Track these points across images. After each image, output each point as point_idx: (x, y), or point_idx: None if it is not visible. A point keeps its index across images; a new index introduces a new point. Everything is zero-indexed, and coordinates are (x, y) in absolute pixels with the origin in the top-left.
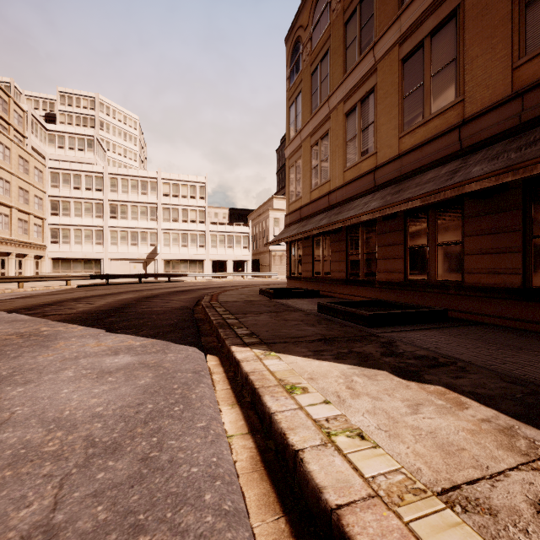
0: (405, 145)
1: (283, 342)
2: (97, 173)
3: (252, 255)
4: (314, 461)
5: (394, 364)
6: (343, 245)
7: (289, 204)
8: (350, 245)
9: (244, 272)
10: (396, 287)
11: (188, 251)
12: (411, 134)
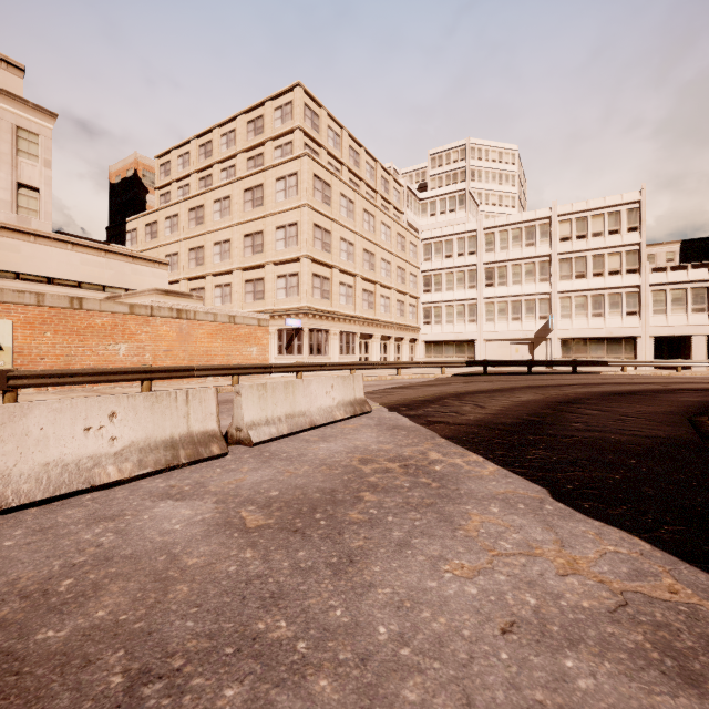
0: None
1: None
2: (470, 232)
3: None
4: None
5: None
6: None
7: None
8: None
9: None
10: None
11: (604, 324)
12: None
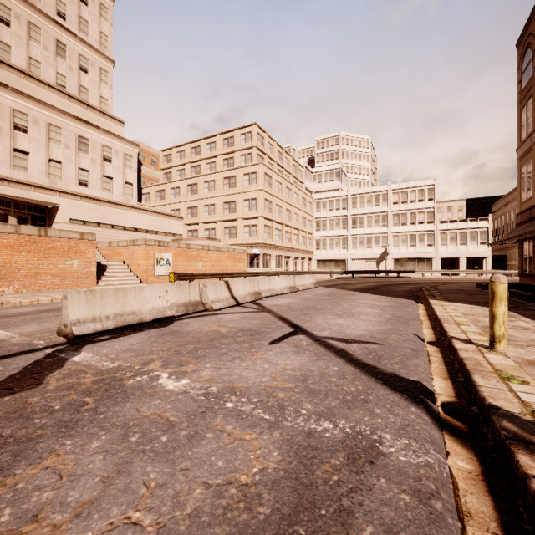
0: None
1: (457, 301)
2: (343, 196)
3: (496, 250)
4: (437, 310)
5: None
6: None
7: (520, 204)
8: None
9: (482, 269)
10: None
11: (416, 251)
12: None
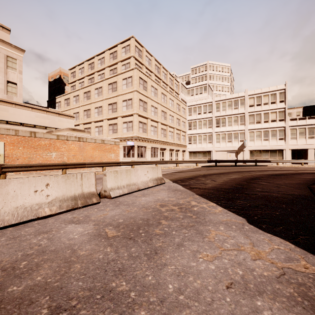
0: None
1: None
2: (209, 103)
3: None
4: None
5: None
6: None
7: None
8: None
9: None
10: None
11: (269, 144)
12: None
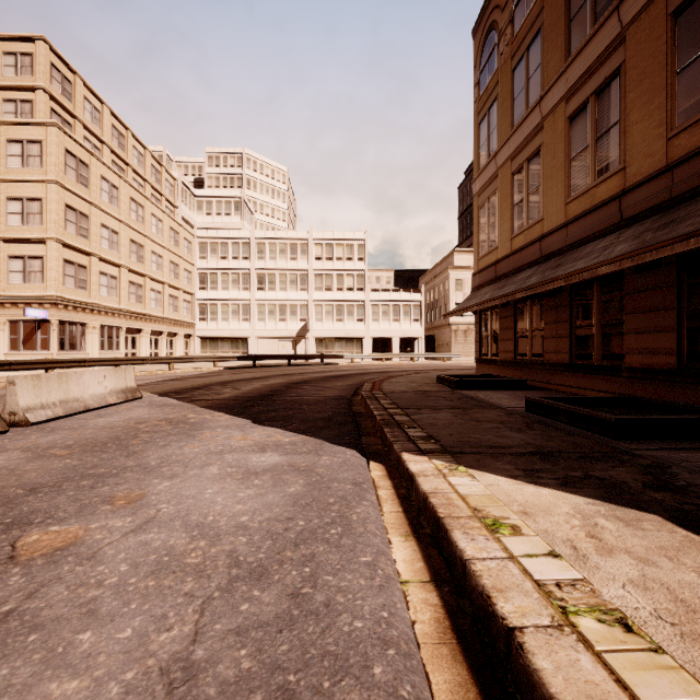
0: (679, 149)
1: (476, 453)
2: (244, 239)
3: (425, 330)
4: (542, 652)
5: (672, 505)
6: (565, 314)
7: (479, 259)
8: (577, 313)
9: (414, 352)
10: (662, 377)
11: (344, 327)
12: (691, 130)
